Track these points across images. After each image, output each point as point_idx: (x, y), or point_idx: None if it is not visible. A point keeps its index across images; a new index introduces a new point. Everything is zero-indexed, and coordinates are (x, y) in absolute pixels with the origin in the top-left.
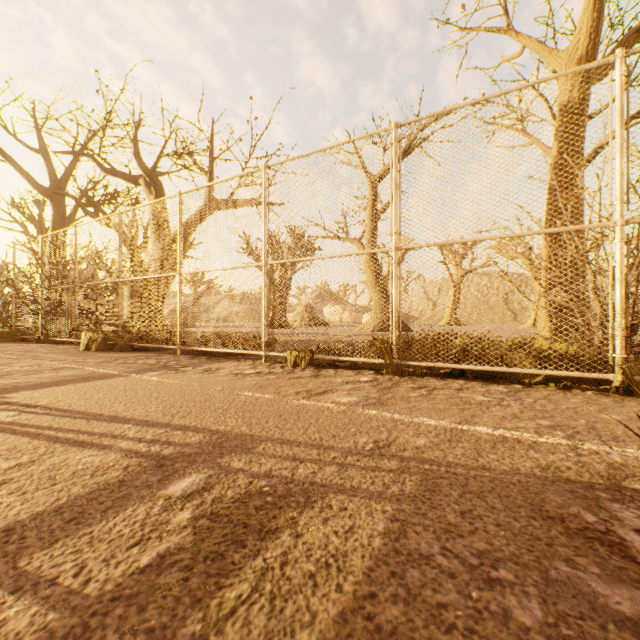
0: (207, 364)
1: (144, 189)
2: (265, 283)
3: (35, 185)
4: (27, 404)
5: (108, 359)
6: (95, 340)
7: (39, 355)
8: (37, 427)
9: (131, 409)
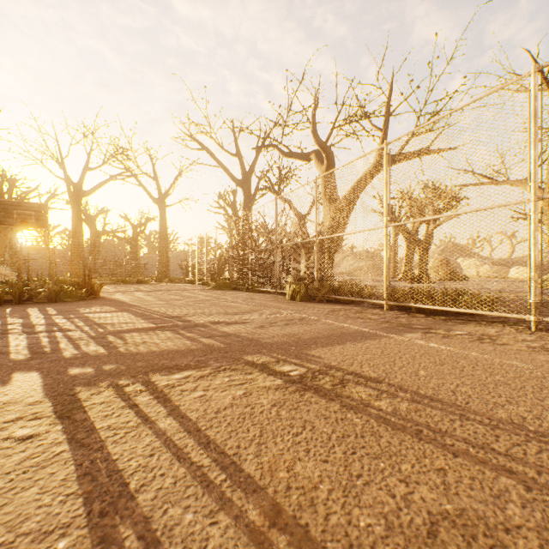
0: (451, 326)
1: (315, 162)
2: (535, 225)
3: (234, 179)
4: (356, 373)
5: (325, 311)
6: (298, 291)
7: (264, 303)
8: (464, 441)
9: (548, 419)
